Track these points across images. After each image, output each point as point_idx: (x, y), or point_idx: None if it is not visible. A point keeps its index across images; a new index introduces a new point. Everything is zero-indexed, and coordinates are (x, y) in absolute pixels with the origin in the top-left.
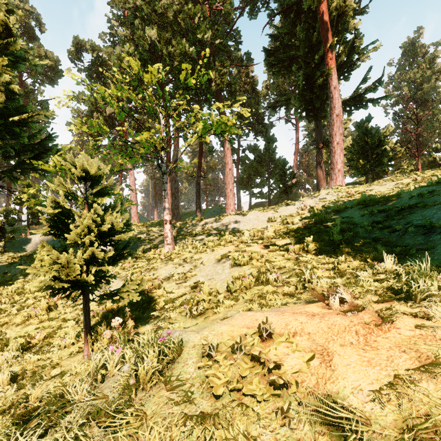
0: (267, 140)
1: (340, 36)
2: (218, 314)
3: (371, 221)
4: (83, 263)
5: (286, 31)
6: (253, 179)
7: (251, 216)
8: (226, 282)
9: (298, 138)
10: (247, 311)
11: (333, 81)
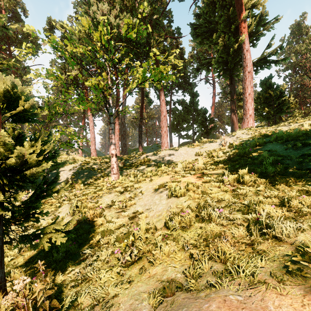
0: (191, 95)
1: (251, 11)
2: (156, 265)
3: (296, 154)
4: None
5: (208, 9)
6: (181, 124)
7: (182, 151)
8: (163, 214)
9: (214, 94)
10: None
11: (246, 45)
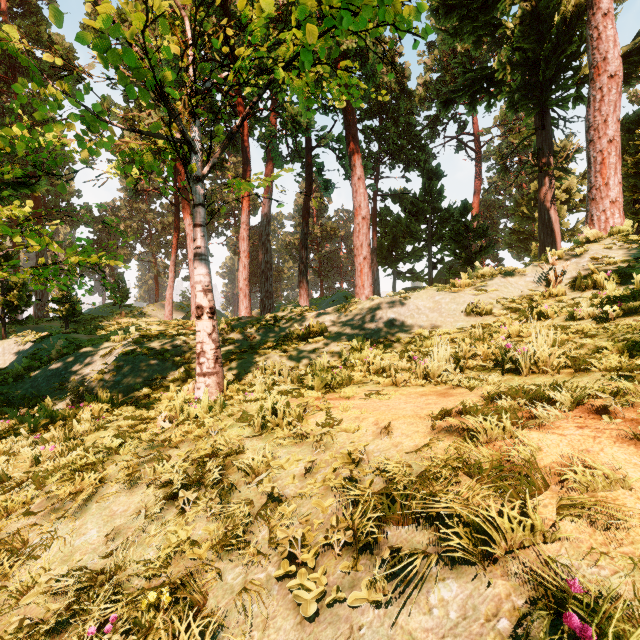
0: (426, 176)
1: None
2: None
3: None
4: None
5: None
6: (400, 247)
7: (421, 301)
8: None
9: (479, 174)
10: None
11: None
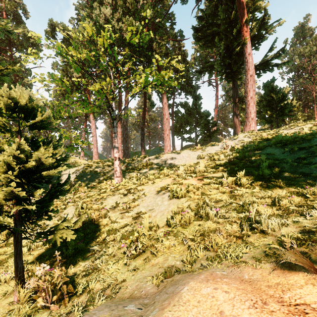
0: (194, 98)
1: (253, 14)
2: (158, 256)
3: (292, 157)
4: (14, 200)
5: (210, 12)
6: (184, 127)
7: (184, 154)
8: (165, 214)
9: (217, 96)
10: (199, 284)
11: (248, 49)
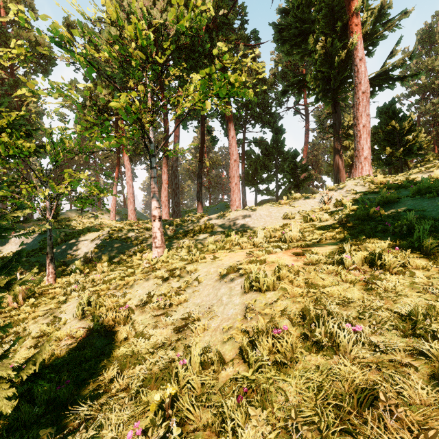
0: (274, 132)
1: (365, 0)
2: None
3: None
4: None
5: (300, 1)
6: (259, 174)
7: (262, 211)
8: (236, 327)
9: (307, 130)
10: None
11: (359, 52)
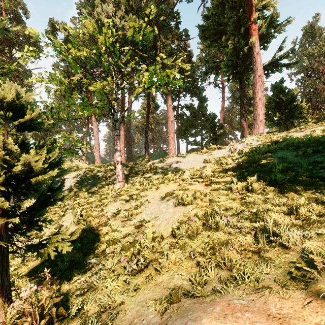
0: (200, 100)
1: (261, 12)
2: (162, 273)
3: (307, 161)
4: (0, 209)
5: (217, 10)
6: (189, 130)
7: (190, 158)
8: (170, 223)
9: (223, 98)
10: (215, 322)
11: (256, 48)
